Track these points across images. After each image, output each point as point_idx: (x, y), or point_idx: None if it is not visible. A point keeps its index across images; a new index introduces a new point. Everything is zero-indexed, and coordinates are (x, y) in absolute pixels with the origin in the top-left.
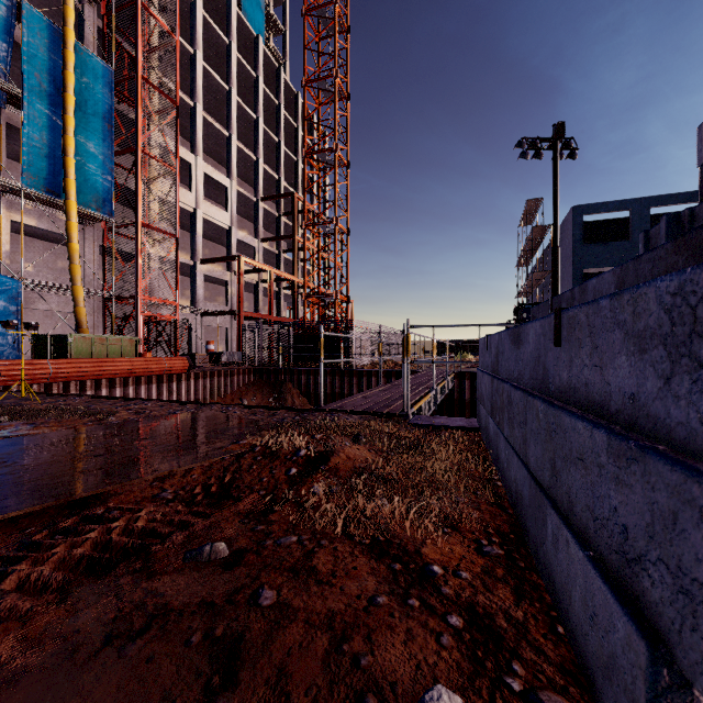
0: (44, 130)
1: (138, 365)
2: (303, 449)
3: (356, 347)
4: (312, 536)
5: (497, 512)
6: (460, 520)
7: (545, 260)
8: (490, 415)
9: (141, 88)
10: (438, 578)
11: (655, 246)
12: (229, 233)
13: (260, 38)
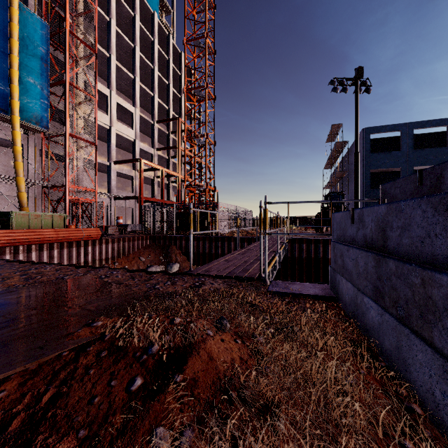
0: None
1: (62, 234)
2: (157, 342)
3: (220, 221)
4: None
5: None
6: None
7: (343, 165)
8: (371, 298)
9: (69, 39)
10: None
11: None
12: (134, 144)
13: (156, 14)
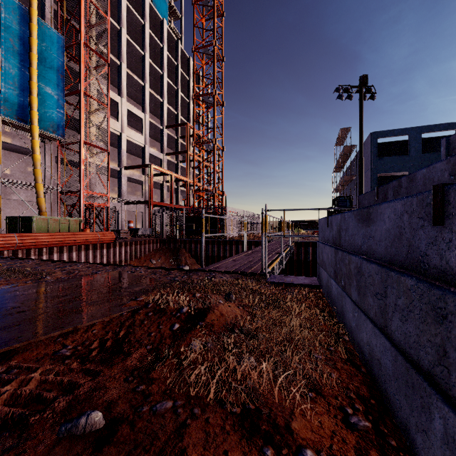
0: (16, 77)
1: (80, 237)
2: (186, 306)
3: (228, 225)
4: (186, 401)
5: (352, 371)
6: (321, 381)
7: (352, 168)
8: (333, 279)
9: (83, 50)
10: None
11: (455, 148)
12: (143, 149)
13: (165, 21)
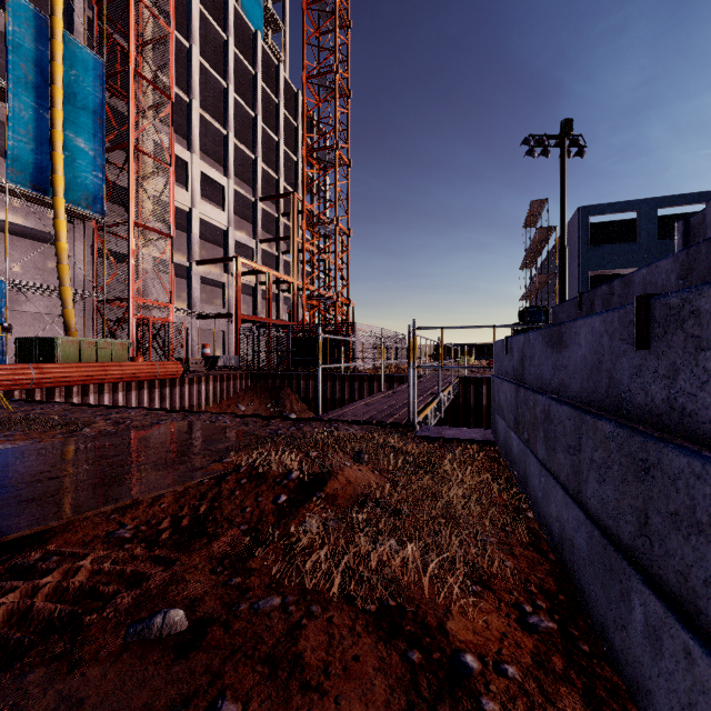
0: (30, 123)
1: (129, 369)
2: (295, 471)
3: (357, 351)
4: (300, 597)
5: (535, 558)
6: (491, 571)
7: (549, 263)
8: (513, 430)
9: (133, 81)
10: (475, 678)
11: (697, 236)
12: (226, 234)
13: (259, 34)
